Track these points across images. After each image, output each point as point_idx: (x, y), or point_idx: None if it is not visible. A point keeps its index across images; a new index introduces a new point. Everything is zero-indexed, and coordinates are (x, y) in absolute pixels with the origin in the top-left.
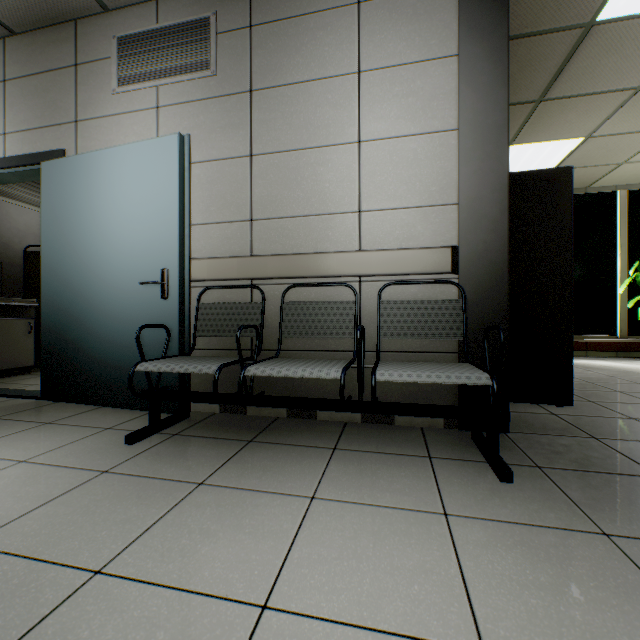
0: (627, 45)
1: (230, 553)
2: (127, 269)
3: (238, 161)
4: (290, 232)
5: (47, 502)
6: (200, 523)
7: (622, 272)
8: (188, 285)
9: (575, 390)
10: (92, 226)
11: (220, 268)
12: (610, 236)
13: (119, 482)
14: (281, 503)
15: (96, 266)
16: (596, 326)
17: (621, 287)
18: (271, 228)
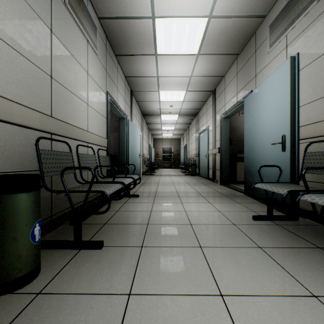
0: None
1: (235, 273)
2: (268, 138)
3: None
4: None
5: (211, 224)
6: (239, 257)
7: None
8: (296, 142)
9: None
10: (257, 120)
11: (321, 128)
12: None
13: (233, 229)
14: (286, 280)
15: (258, 138)
16: None
17: None
18: None
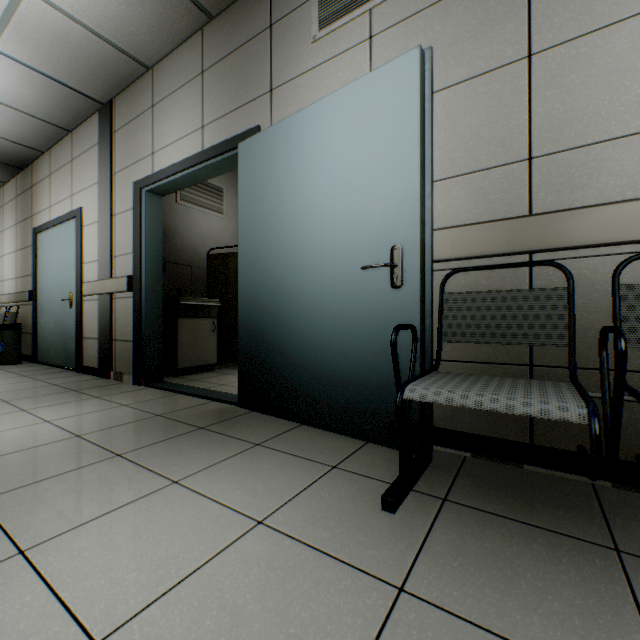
0: None
1: None
2: (338, 252)
3: (503, 72)
4: (616, 164)
5: None
6: None
7: None
8: (429, 267)
9: None
10: (293, 204)
11: (474, 239)
12: None
13: None
14: None
15: (298, 252)
16: None
17: None
18: (571, 164)
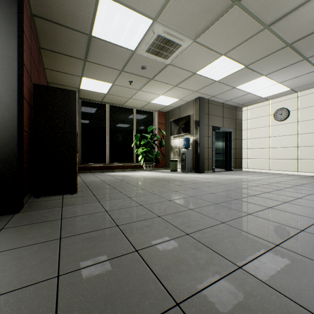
0: (109, 51)
1: None
2: None
3: None
4: None
5: None
6: None
7: (134, 139)
8: None
9: (93, 186)
10: None
11: None
12: (131, 125)
13: None
14: None
15: None
16: (127, 159)
17: (133, 144)
18: None
